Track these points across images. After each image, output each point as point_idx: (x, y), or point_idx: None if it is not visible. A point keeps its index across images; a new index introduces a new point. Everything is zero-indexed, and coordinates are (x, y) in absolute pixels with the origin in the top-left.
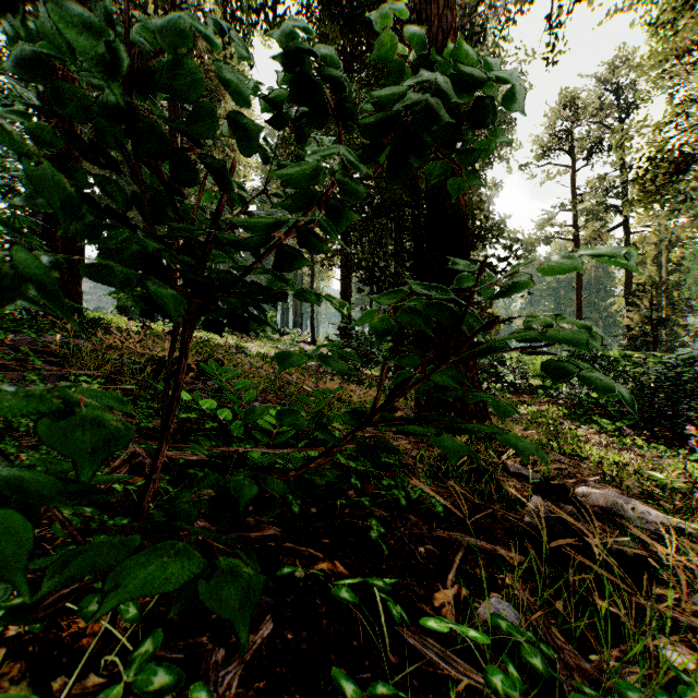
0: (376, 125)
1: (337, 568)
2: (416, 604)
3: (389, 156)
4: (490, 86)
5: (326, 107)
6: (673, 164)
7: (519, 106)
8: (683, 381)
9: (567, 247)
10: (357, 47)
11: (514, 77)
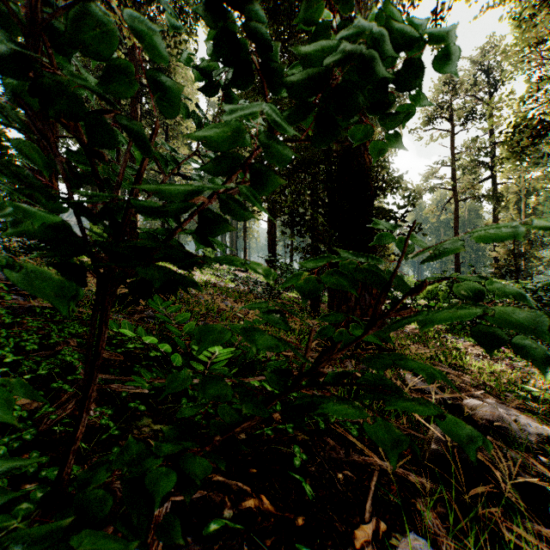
0: (305, 82)
1: (263, 504)
2: (338, 544)
3: (318, 116)
4: (415, 49)
5: (251, 65)
6: (536, 129)
7: (453, 64)
8: (541, 303)
9: (447, 195)
10: (280, 36)
11: (451, 32)
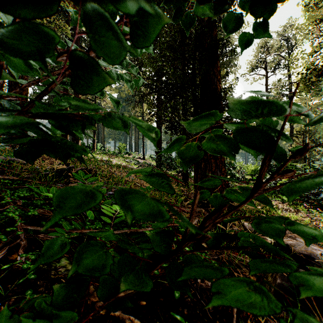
0: None
1: None
2: None
3: None
4: None
5: None
6: (320, 71)
7: None
8: None
9: None
10: None
11: None
